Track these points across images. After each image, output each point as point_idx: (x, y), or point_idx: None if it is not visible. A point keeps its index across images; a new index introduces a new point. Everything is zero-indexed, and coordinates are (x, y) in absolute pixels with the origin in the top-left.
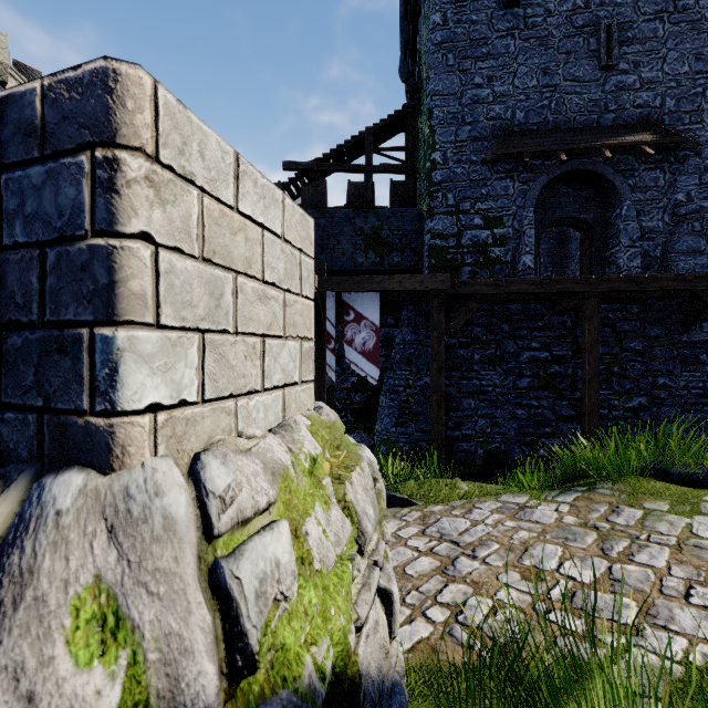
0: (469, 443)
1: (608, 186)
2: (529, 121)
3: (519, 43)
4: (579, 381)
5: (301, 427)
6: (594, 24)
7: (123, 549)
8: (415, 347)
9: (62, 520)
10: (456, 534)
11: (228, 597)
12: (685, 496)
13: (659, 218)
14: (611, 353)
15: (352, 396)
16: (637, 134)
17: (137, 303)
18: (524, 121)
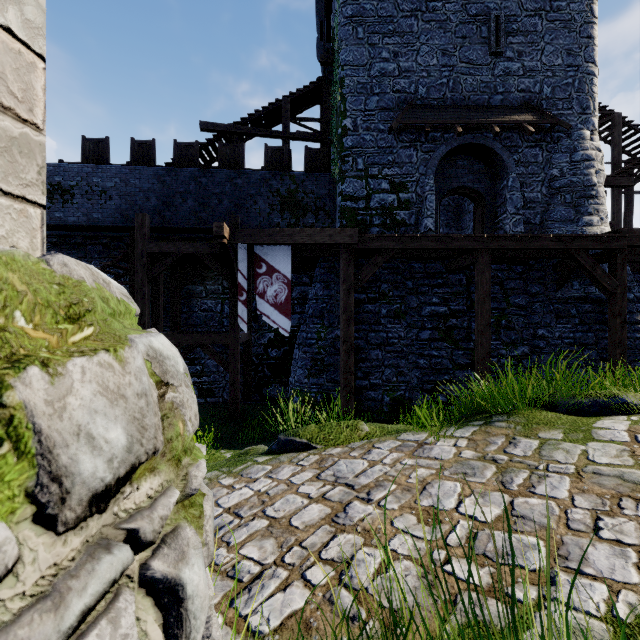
0: (377, 391)
1: (497, 160)
2: (430, 96)
3: (421, 24)
4: (473, 332)
5: None
6: (485, 14)
7: None
8: (327, 302)
9: None
10: (352, 477)
11: None
12: (576, 424)
13: (539, 190)
14: (499, 308)
15: (269, 351)
16: (521, 114)
17: None
18: (426, 96)
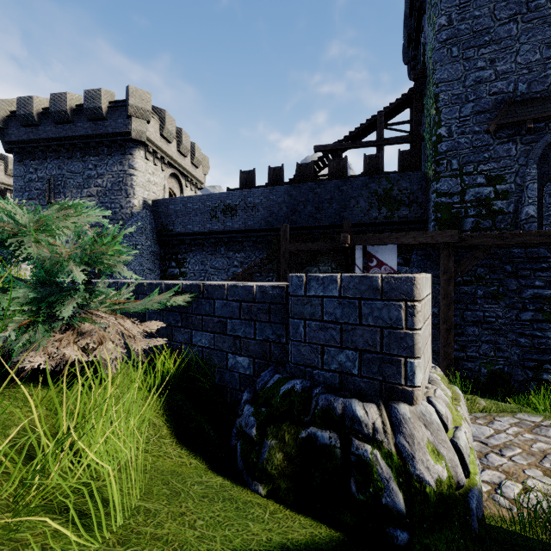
0: (473, 363)
1: None
2: (532, 90)
3: (521, 26)
4: None
5: (440, 382)
6: None
7: (431, 431)
8: None
9: (411, 420)
10: (483, 437)
11: (460, 451)
12: None
13: None
14: None
15: None
16: None
17: (420, 351)
18: (527, 91)
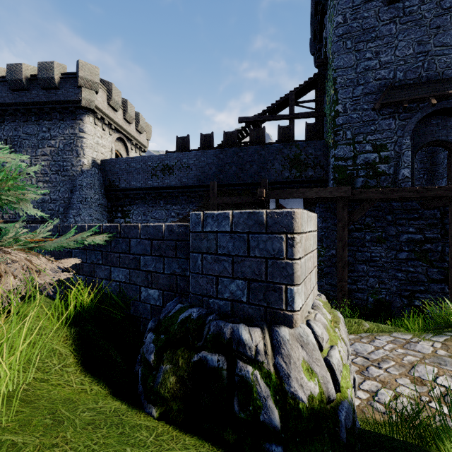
0: (363, 293)
1: None
2: (407, 78)
3: (399, 26)
4: (446, 255)
5: (322, 307)
6: None
7: (306, 351)
8: (325, 231)
9: (289, 342)
10: (366, 353)
11: (332, 368)
12: None
13: None
14: None
15: None
16: None
17: (299, 278)
18: (403, 78)
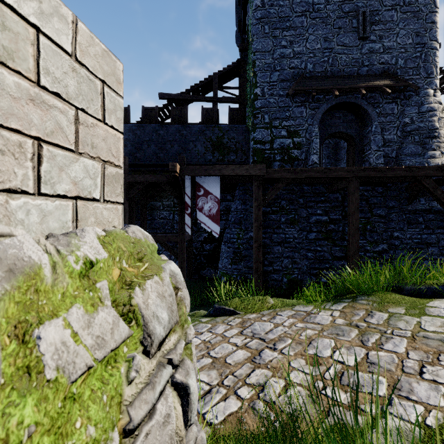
0: (278, 274)
1: (364, 113)
2: (315, 70)
3: (309, 21)
4: (346, 234)
5: (86, 234)
6: (355, 11)
7: None
8: (244, 213)
9: None
10: (263, 333)
11: None
12: (415, 303)
13: (394, 133)
14: (365, 217)
15: (204, 246)
16: (381, 80)
17: None
18: (313, 70)
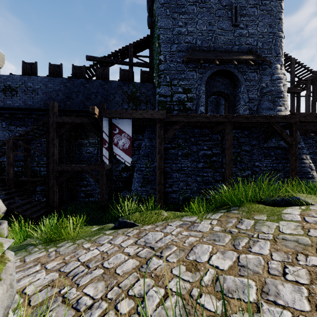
0: (176, 194)
1: (236, 78)
2: (203, 45)
3: (198, 9)
4: (224, 164)
5: None
6: (230, 5)
7: None
8: (150, 148)
9: None
10: (154, 242)
11: None
12: (273, 211)
13: (256, 93)
14: (237, 151)
15: (122, 174)
16: (247, 56)
17: None
18: (201, 45)
